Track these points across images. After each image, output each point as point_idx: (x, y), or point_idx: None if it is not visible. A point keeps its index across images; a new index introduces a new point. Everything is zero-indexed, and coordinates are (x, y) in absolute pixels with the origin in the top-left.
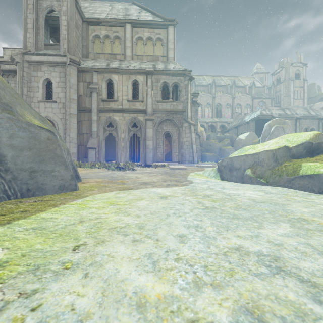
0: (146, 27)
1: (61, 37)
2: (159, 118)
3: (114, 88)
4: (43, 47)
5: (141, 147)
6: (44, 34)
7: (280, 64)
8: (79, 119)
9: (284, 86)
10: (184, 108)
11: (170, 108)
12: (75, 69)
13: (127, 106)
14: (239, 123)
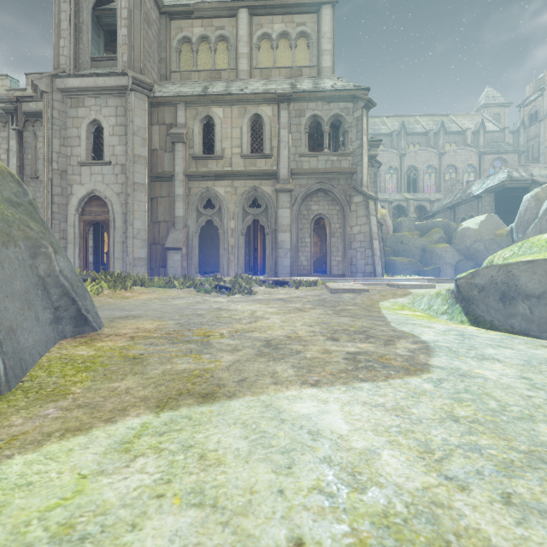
0: (277, 12)
1: (119, 41)
2: (304, 188)
3: (216, 132)
4: (89, 64)
5: (268, 246)
6: (90, 39)
7: (538, 84)
8: (153, 195)
9: None
10: (354, 166)
11: (325, 167)
12: (144, 99)
13: (240, 166)
14: (459, 199)
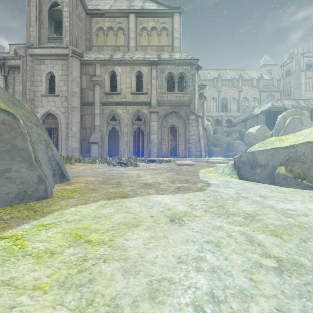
0: (150, 16)
1: (64, 29)
2: (164, 110)
3: (117, 80)
4: (46, 41)
5: (145, 141)
6: (47, 27)
7: (290, 55)
8: (82, 113)
9: (295, 78)
10: (191, 100)
11: (175, 100)
12: (78, 61)
13: (130, 98)
14: (248, 116)
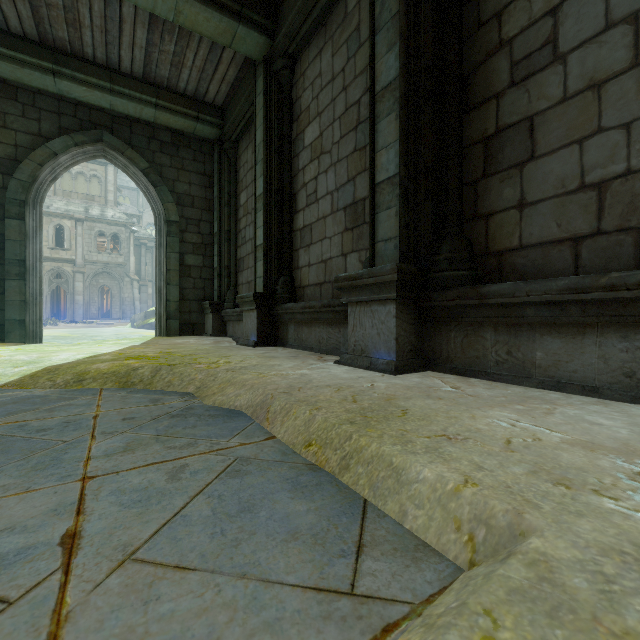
0: None
1: None
2: (94, 270)
3: None
4: None
5: (68, 302)
6: None
7: None
8: None
9: None
10: (126, 262)
11: (108, 260)
12: None
13: (48, 253)
14: None
